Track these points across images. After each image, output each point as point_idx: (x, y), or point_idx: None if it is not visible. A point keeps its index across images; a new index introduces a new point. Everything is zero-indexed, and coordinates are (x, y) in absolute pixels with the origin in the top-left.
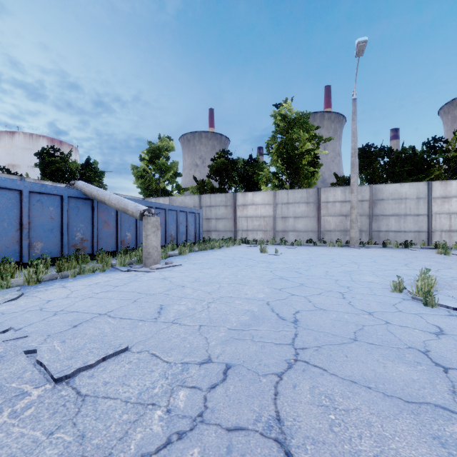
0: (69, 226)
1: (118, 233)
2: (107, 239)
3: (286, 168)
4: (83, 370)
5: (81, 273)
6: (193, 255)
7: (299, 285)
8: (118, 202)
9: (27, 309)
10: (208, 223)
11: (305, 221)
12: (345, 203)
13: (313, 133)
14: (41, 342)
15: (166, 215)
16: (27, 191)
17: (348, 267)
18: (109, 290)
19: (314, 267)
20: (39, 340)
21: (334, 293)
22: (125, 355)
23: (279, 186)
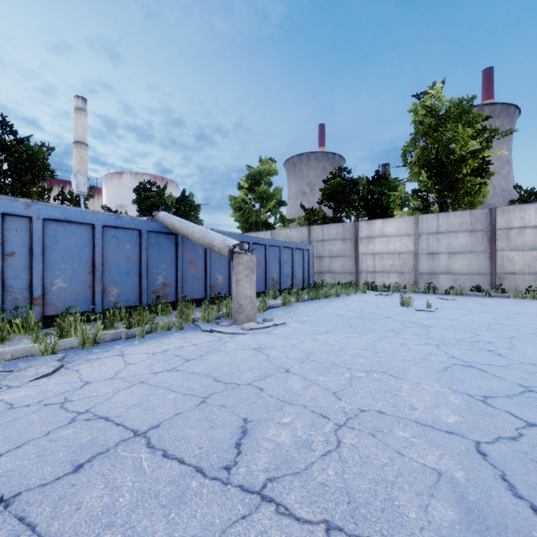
0: (149, 268)
1: (207, 275)
2: (194, 284)
3: (434, 182)
4: None
5: (152, 331)
6: (302, 308)
7: (525, 393)
8: (202, 236)
9: (46, 401)
10: (319, 263)
11: (468, 258)
12: None
13: (477, 127)
14: None
15: (266, 252)
16: (100, 225)
17: None
18: (174, 369)
19: (521, 341)
20: None
21: None
22: None
23: (422, 209)
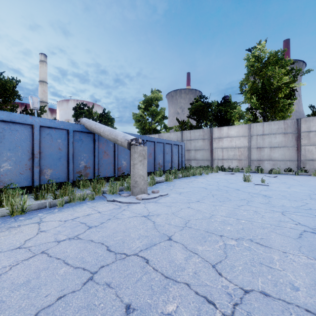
0: (74, 156)
1: (115, 161)
2: (106, 166)
3: (260, 103)
4: None
5: (71, 201)
6: (178, 182)
7: None
8: (110, 133)
9: None
10: (188, 154)
11: (283, 150)
12: None
13: (286, 69)
14: None
15: (154, 146)
16: (38, 126)
17: None
18: (75, 237)
19: None
20: None
21: None
22: None
23: (252, 120)
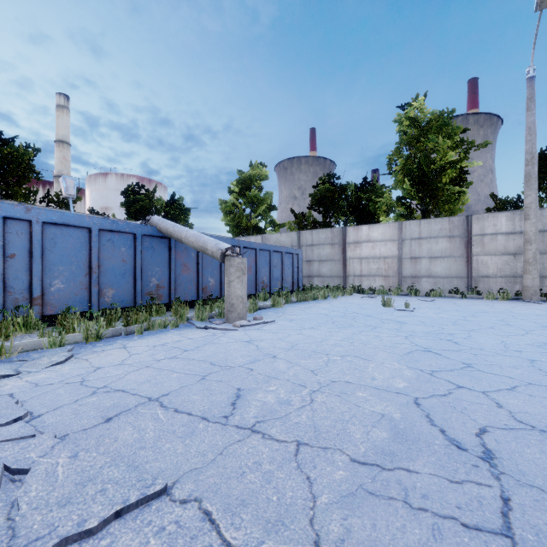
0: (143, 270)
1: (199, 278)
2: (186, 286)
3: (417, 190)
4: (73, 540)
5: (150, 329)
6: (290, 308)
7: (464, 368)
8: (196, 239)
9: (66, 380)
10: (309, 267)
11: (447, 262)
12: (514, 236)
13: (457, 139)
14: (45, 452)
15: (256, 256)
16: (96, 229)
17: (541, 336)
18: (175, 357)
19: (477, 333)
20: (44, 448)
21: (542, 389)
22: (157, 506)
23: (406, 216)
